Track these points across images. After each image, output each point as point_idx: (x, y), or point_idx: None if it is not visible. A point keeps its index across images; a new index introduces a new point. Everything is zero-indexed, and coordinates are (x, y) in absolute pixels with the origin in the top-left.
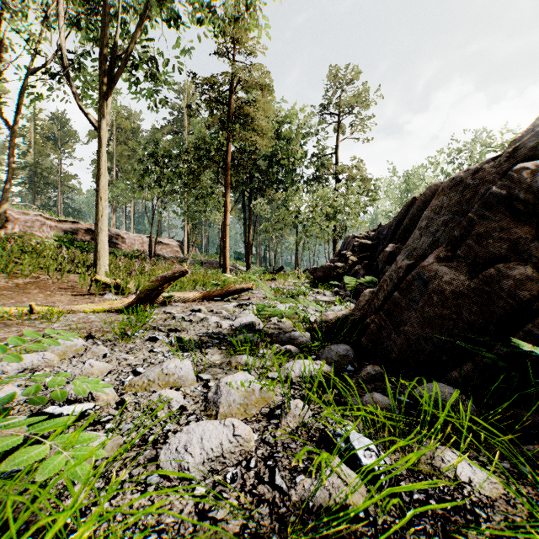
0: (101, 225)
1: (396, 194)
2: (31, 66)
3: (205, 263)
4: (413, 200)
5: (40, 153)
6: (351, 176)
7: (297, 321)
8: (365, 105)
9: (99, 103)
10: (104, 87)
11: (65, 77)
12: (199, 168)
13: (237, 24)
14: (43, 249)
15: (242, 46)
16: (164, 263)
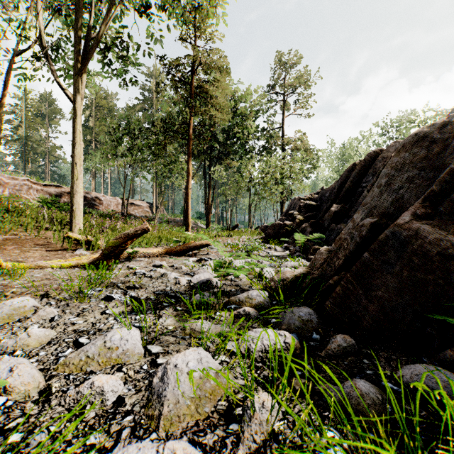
0: (76, 187)
1: (333, 163)
2: (17, 48)
3: (171, 221)
4: (353, 166)
5: (30, 128)
6: (296, 147)
7: (253, 276)
8: (308, 86)
9: (74, 78)
10: (79, 64)
11: (44, 56)
12: (164, 138)
13: (197, 11)
14: (25, 209)
15: (202, 33)
16: (135, 221)
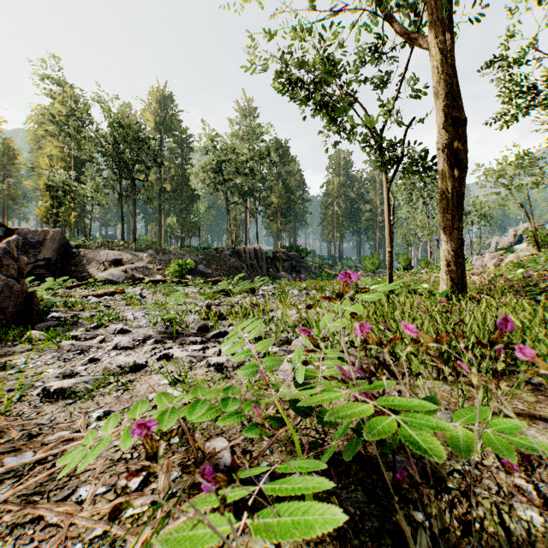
0: None
1: None
2: None
3: None
4: None
5: None
6: None
7: None
8: None
9: None
10: None
11: None
12: None
13: None
14: None
15: None
16: None
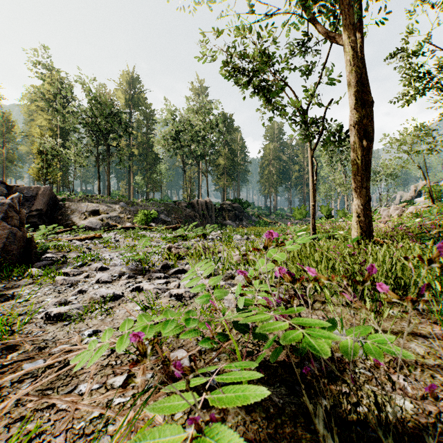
0: None
1: None
2: None
3: None
4: None
5: None
6: None
7: None
8: None
9: None
10: None
11: None
12: None
13: None
14: None
15: None
16: None
